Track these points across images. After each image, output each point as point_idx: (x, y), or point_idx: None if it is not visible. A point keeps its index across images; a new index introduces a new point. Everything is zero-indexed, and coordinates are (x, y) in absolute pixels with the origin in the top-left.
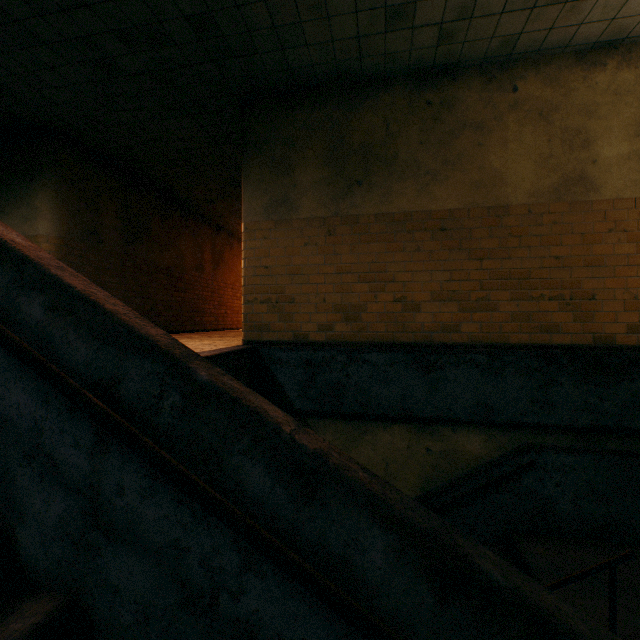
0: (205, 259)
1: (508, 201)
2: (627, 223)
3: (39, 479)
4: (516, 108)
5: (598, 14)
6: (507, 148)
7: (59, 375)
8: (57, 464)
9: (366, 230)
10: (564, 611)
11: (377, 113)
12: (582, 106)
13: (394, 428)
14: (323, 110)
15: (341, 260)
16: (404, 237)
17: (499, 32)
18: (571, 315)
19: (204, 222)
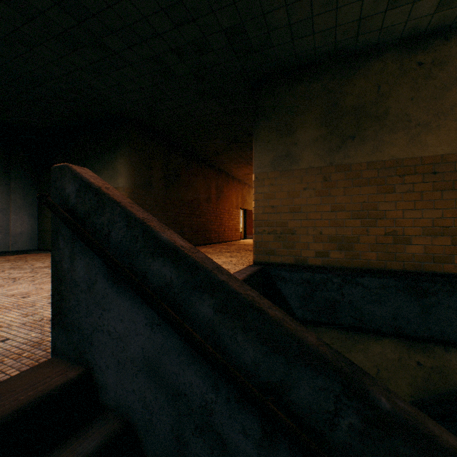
0: (211, 193)
1: None
2: None
3: (209, 450)
4: None
5: None
6: None
7: (245, 384)
8: (225, 443)
9: (358, 176)
10: None
11: (368, 78)
12: None
13: (385, 341)
14: (319, 82)
15: (335, 201)
16: (394, 180)
17: None
18: None
19: (211, 168)
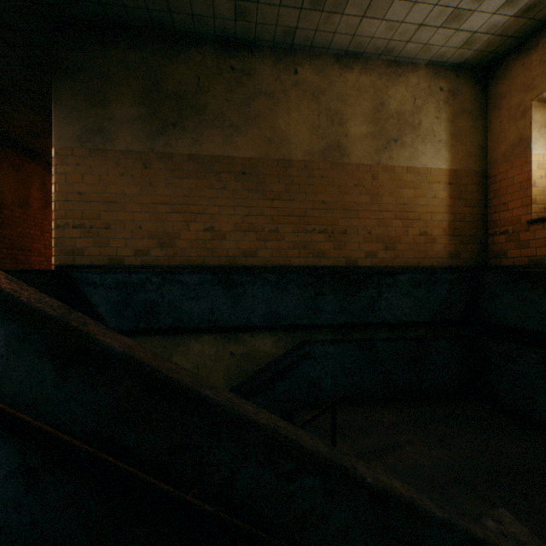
0: (32, 196)
1: (292, 156)
2: (365, 181)
3: None
4: (297, 87)
5: (344, 28)
6: (291, 116)
7: None
8: None
9: (180, 167)
10: (177, 371)
11: (190, 67)
12: (339, 95)
13: (204, 338)
14: (139, 53)
15: (157, 192)
16: (213, 176)
17: (281, 22)
18: (332, 244)
19: (31, 157)
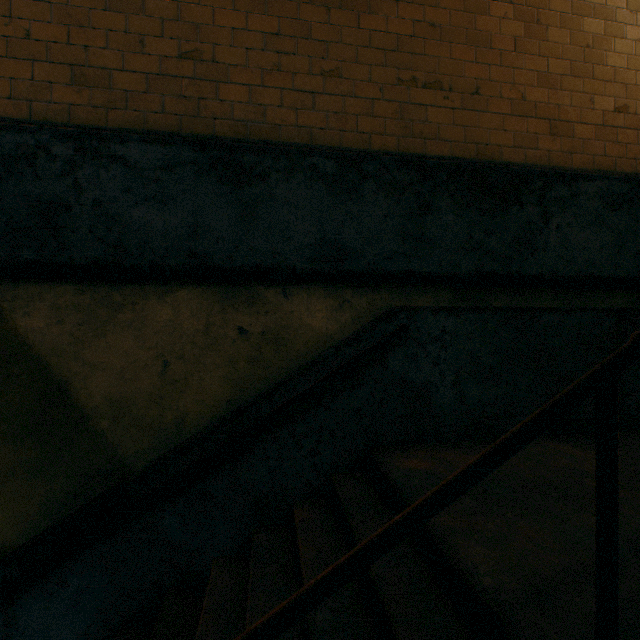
0: None
1: None
2: None
3: None
4: None
5: None
6: None
7: None
8: None
9: None
10: None
11: None
12: None
13: (180, 295)
14: None
15: None
16: None
17: None
18: (451, 114)
19: None
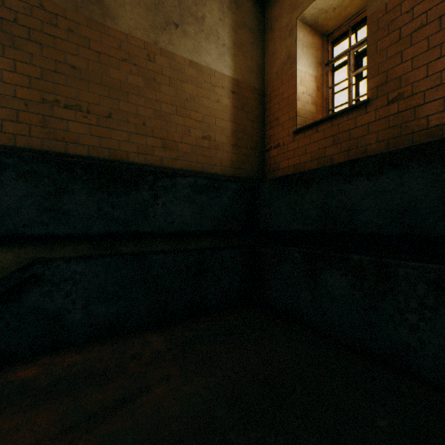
0: None
1: None
2: (139, 59)
3: None
4: None
5: None
6: None
7: None
8: None
9: None
10: None
11: None
12: None
13: None
14: None
15: None
16: None
17: None
18: (90, 128)
19: None
